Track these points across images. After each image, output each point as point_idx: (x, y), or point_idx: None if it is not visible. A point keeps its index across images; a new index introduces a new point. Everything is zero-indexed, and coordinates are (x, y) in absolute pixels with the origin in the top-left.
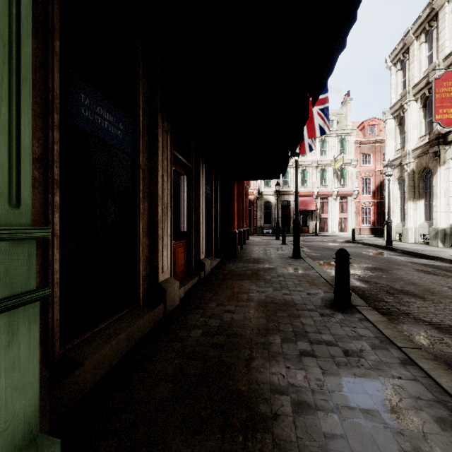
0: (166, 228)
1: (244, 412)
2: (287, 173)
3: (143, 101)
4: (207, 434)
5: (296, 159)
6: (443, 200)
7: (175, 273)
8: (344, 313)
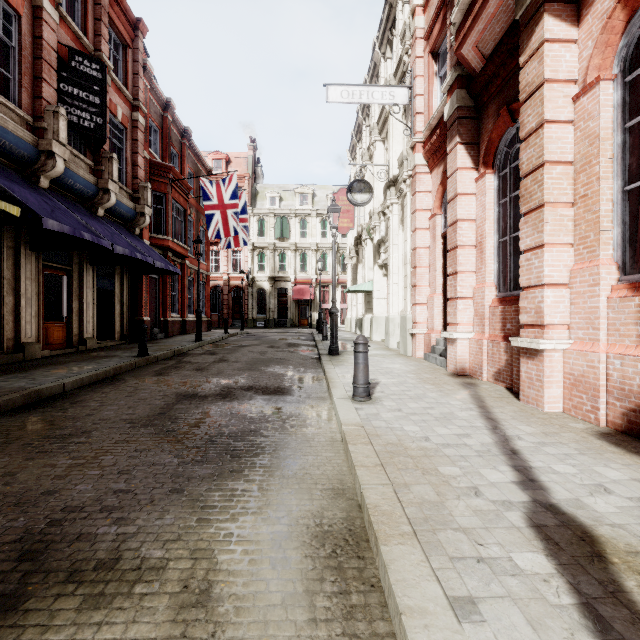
0: (30, 312)
1: (24, 370)
2: (284, 256)
3: (8, 241)
4: (4, 372)
5: (294, 240)
6: (361, 293)
7: (49, 344)
8: (135, 357)
